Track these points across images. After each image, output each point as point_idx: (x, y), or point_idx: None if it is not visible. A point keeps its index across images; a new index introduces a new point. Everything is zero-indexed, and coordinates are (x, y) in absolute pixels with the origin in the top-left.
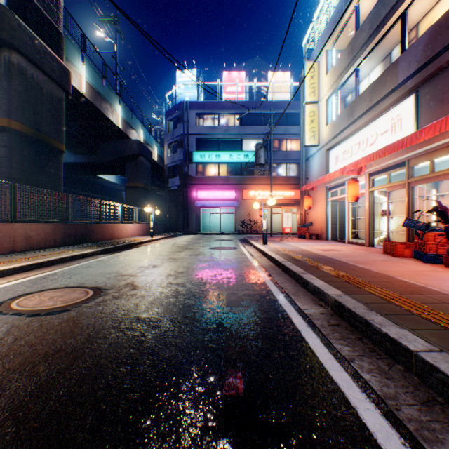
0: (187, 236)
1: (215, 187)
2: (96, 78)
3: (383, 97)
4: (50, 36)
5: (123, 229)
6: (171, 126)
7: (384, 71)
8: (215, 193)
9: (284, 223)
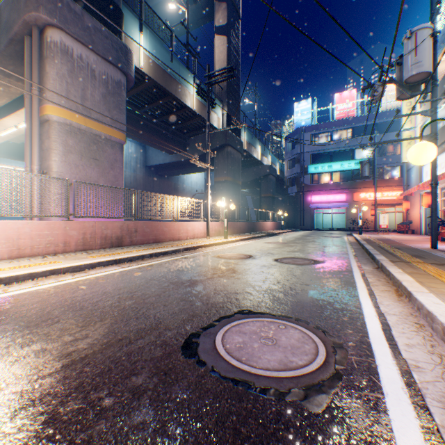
0: (304, 231)
1: (326, 192)
2: (249, 136)
3: (444, 141)
4: (237, 130)
5: (266, 225)
6: (289, 146)
7: (444, 125)
8: (326, 197)
9: (380, 221)
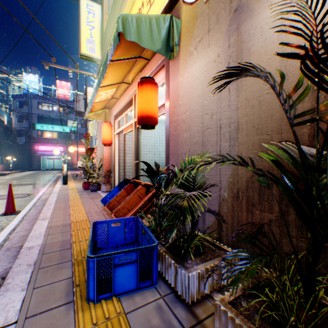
0: (32, 171)
1: (51, 144)
2: None
3: None
4: None
5: None
6: (19, 104)
7: None
8: (51, 147)
9: (79, 165)
